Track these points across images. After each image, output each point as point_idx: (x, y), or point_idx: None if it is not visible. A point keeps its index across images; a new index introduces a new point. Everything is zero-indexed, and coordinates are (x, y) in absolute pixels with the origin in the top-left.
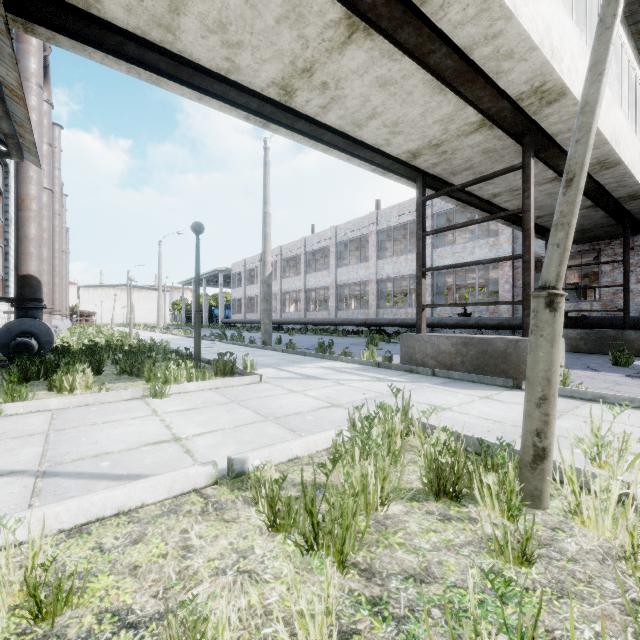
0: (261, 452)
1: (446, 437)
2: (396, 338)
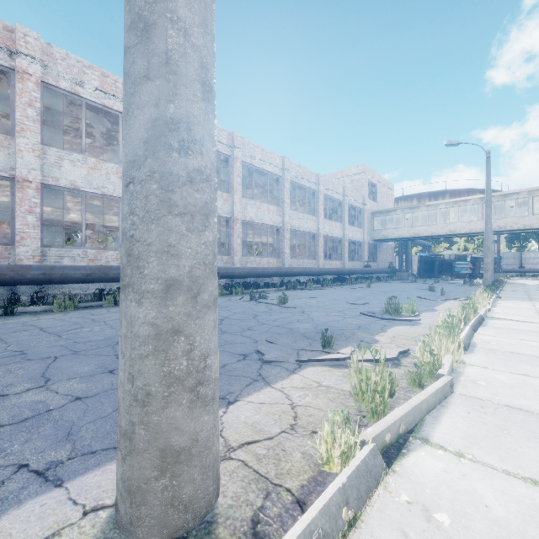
0: None
1: None
2: (372, 281)
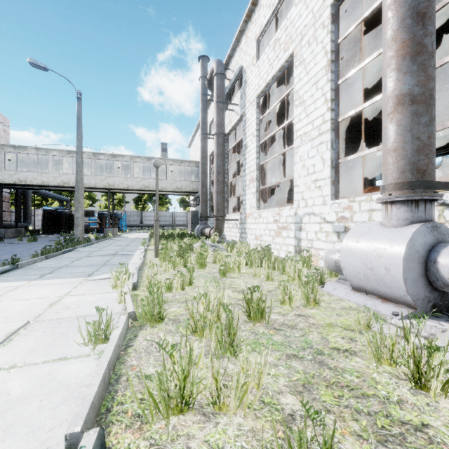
0: None
1: None
2: None
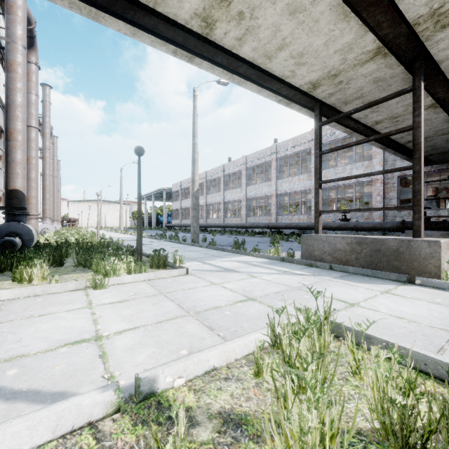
0: (174, 367)
1: (387, 356)
2: (292, 237)
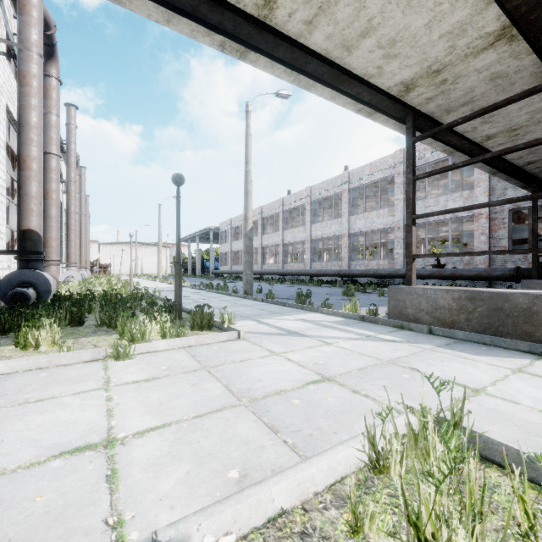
0: (217, 518)
1: None
2: (369, 288)
